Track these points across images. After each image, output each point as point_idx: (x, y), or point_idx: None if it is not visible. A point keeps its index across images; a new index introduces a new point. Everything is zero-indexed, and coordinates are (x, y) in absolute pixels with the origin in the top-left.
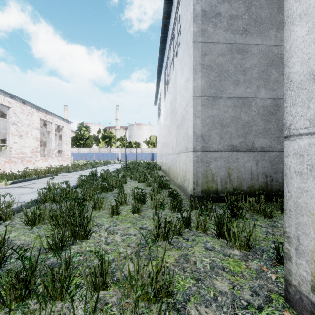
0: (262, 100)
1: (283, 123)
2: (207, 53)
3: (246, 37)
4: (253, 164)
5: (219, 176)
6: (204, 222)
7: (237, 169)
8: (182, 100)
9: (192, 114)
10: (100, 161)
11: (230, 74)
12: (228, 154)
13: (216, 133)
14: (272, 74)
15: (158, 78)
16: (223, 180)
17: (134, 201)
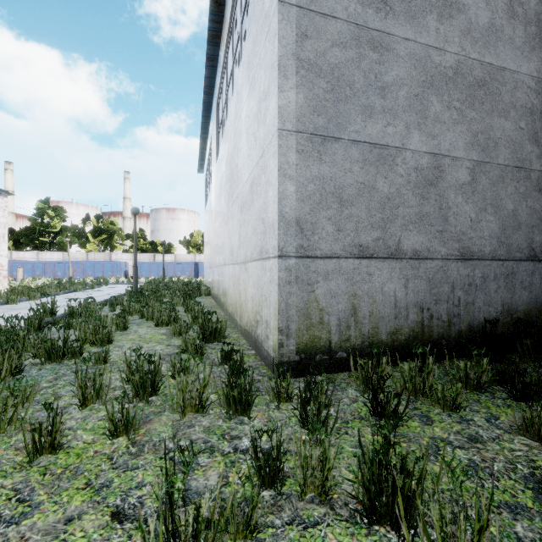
0: (414, 154)
1: (449, 205)
2: (309, 34)
3: (387, 19)
4: (399, 286)
5: (335, 313)
6: (321, 467)
7: (371, 297)
8: (253, 145)
9: (277, 171)
10: (84, 279)
11: (355, 91)
12: (353, 265)
13: (328, 218)
14: (431, 104)
15: (205, 119)
16: (342, 322)
17: (129, 386)
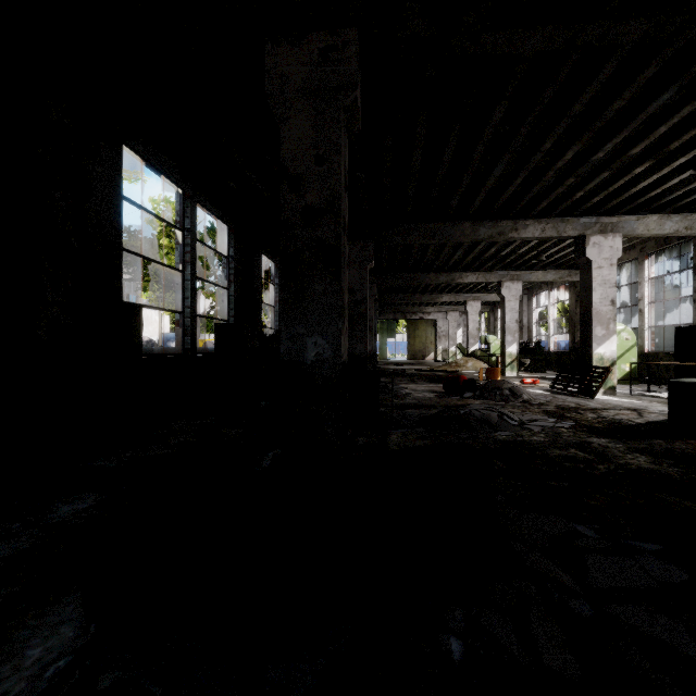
0: None
1: None
2: None
3: None
4: None
5: None
6: None
7: None
8: None
9: None
10: None
11: None
12: None
13: None
14: None
15: None
16: None
17: None
